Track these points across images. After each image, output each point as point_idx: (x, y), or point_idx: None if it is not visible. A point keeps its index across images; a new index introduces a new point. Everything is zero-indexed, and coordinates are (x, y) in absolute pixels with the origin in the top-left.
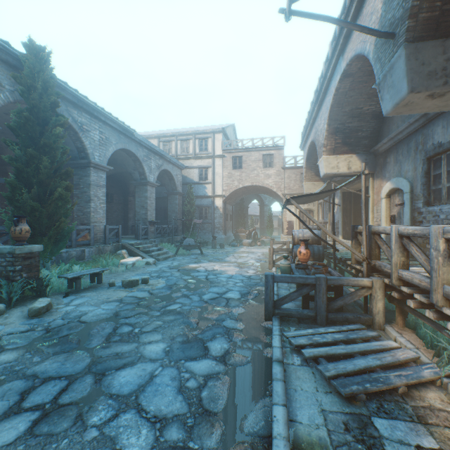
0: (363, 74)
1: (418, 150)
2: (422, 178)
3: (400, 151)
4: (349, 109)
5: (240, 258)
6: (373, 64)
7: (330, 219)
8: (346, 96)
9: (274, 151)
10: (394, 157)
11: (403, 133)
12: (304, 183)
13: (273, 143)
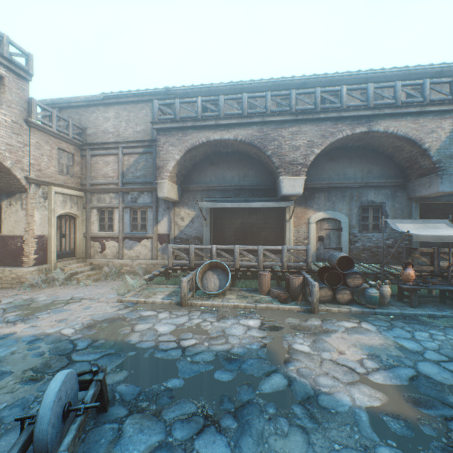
0: (360, 137)
1: (354, 199)
2: (357, 217)
3: (334, 194)
4: (327, 148)
5: (217, 331)
6: (434, 160)
7: (158, 234)
8: (341, 140)
9: (8, 72)
10: (325, 196)
11: (342, 185)
12: (169, 181)
13: (7, 51)
